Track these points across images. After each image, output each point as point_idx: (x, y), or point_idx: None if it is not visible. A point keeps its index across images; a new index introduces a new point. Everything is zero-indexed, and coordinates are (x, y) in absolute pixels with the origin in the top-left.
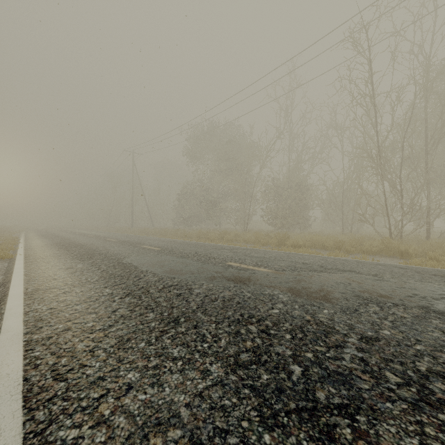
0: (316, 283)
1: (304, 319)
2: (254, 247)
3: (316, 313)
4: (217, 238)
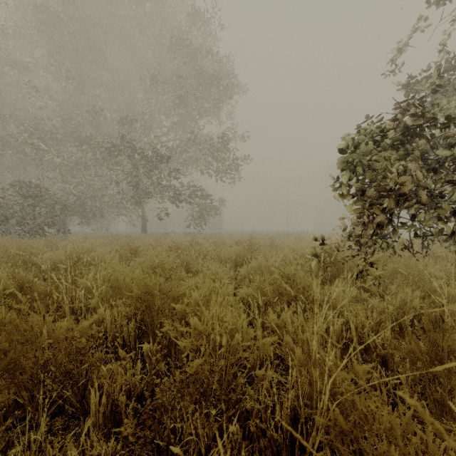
0: None
1: None
2: None
3: None
4: None
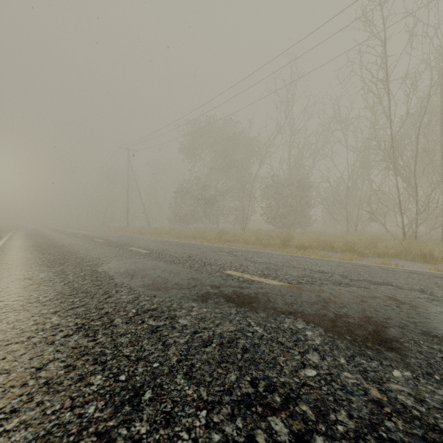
0: (351, 306)
1: (369, 398)
2: (255, 248)
3: (383, 381)
4: (215, 238)
